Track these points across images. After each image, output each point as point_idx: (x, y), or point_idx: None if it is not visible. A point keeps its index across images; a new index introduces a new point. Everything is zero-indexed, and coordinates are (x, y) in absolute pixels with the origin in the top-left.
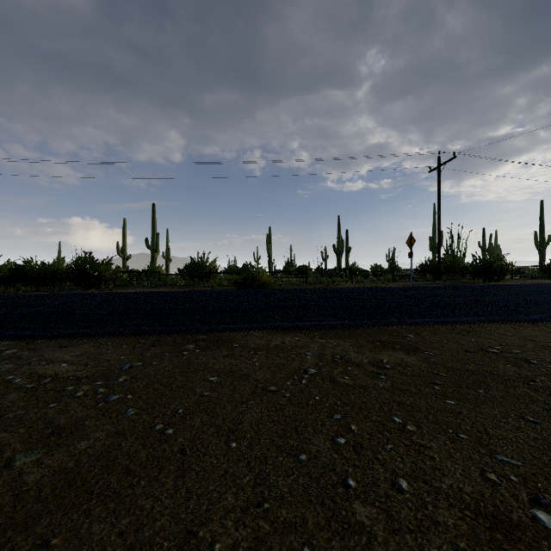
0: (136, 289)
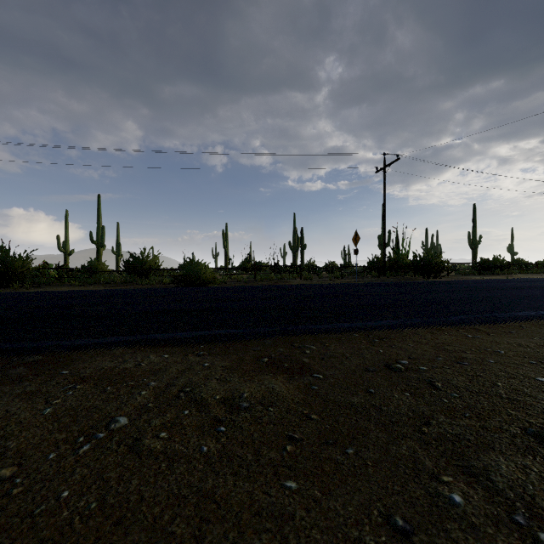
0: (60, 288)
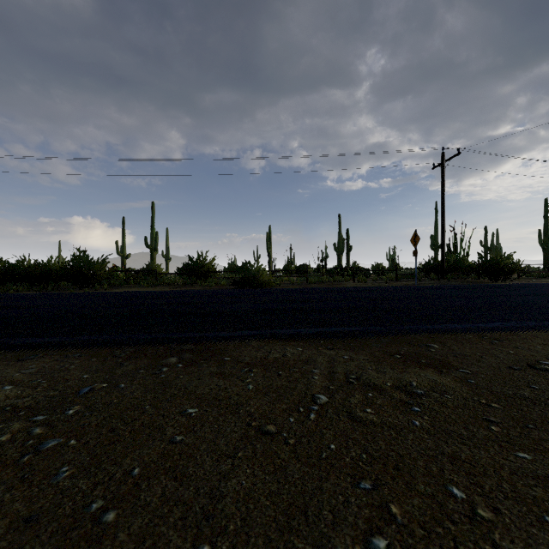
0: (132, 289)
